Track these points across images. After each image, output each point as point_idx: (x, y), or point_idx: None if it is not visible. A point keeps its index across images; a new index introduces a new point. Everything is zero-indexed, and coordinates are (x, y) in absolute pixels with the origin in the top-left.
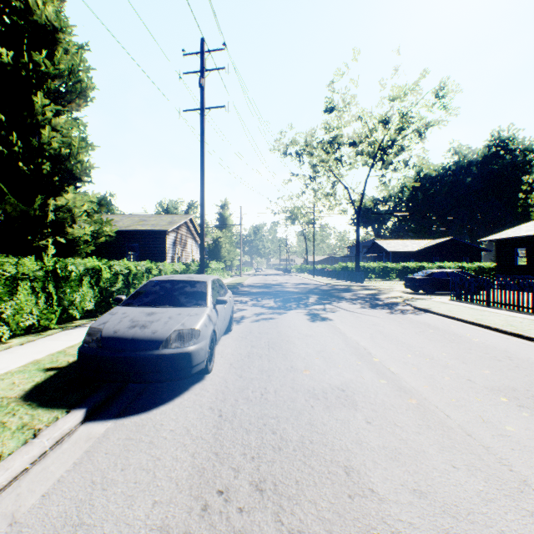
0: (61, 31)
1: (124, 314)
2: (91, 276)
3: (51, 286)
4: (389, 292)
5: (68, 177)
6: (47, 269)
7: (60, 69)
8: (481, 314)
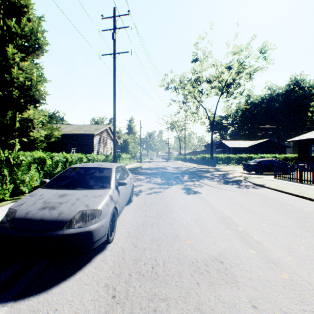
0: (25, 7)
1: (41, 195)
2: (39, 163)
3: (5, 171)
4: (233, 173)
5: (31, 100)
6: (2, 159)
7: (25, 31)
8: (300, 188)
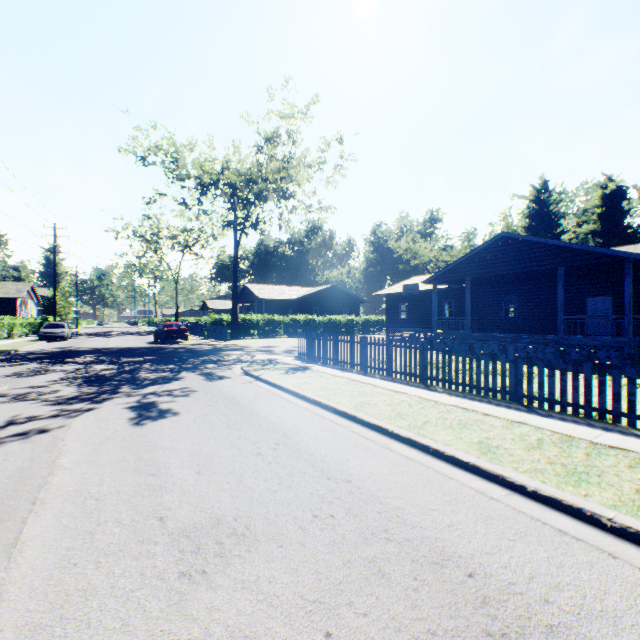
0: None
1: (48, 329)
2: None
3: None
4: None
5: None
6: None
7: None
8: None
